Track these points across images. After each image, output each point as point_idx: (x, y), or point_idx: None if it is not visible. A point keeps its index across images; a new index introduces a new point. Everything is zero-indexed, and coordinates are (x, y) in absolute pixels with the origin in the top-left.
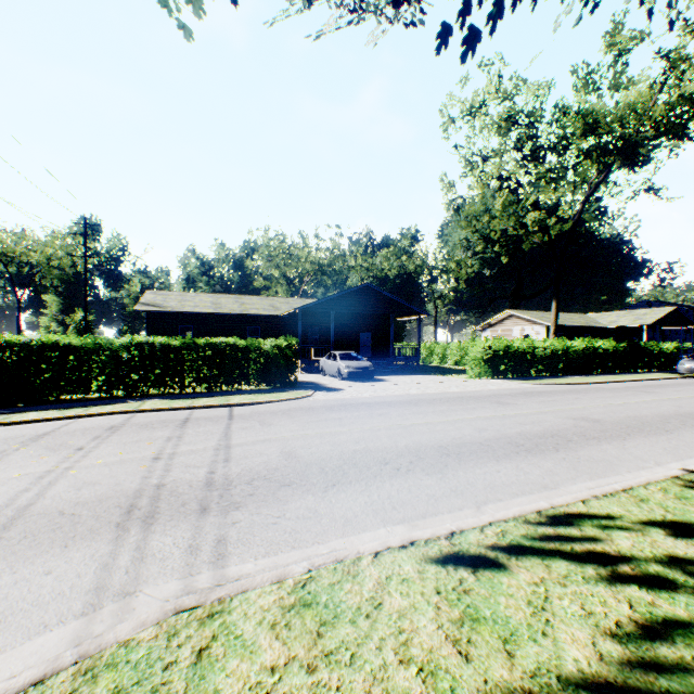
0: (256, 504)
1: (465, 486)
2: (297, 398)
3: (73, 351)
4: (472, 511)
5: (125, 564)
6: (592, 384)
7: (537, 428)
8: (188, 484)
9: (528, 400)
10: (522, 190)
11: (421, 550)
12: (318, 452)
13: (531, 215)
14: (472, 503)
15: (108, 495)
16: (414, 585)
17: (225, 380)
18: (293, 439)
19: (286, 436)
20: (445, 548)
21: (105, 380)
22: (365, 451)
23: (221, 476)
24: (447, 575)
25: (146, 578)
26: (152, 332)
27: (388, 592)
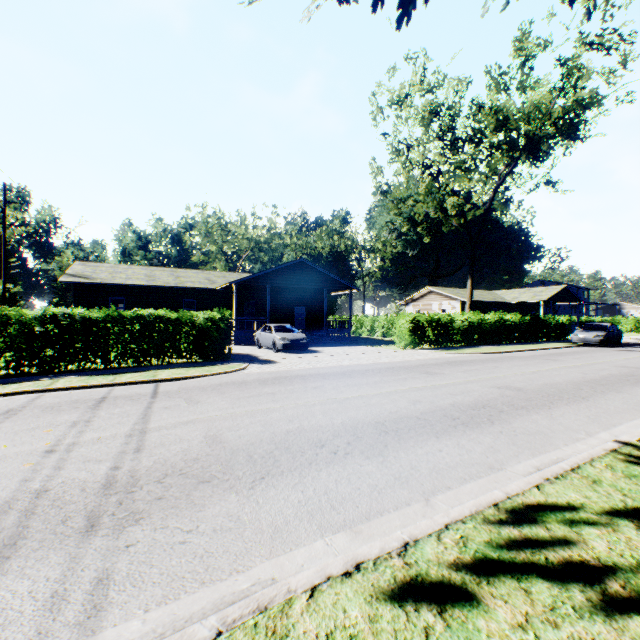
0: (163, 513)
1: (409, 471)
2: (230, 371)
3: None
4: (421, 505)
5: None
6: (505, 353)
7: (468, 399)
8: (80, 487)
9: (454, 370)
10: (442, 177)
11: (370, 578)
12: (247, 435)
13: (451, 200)
14: (419, 494)
15: None
16: None
17: (154, 353)
18: (220, 419)
19: (213, 416)
20: (399, 572)
21: (14, 355)
22: (300, 431)
23: (126, 473)
24: (407, 622)
25: None
26: (79, 304)
27: None
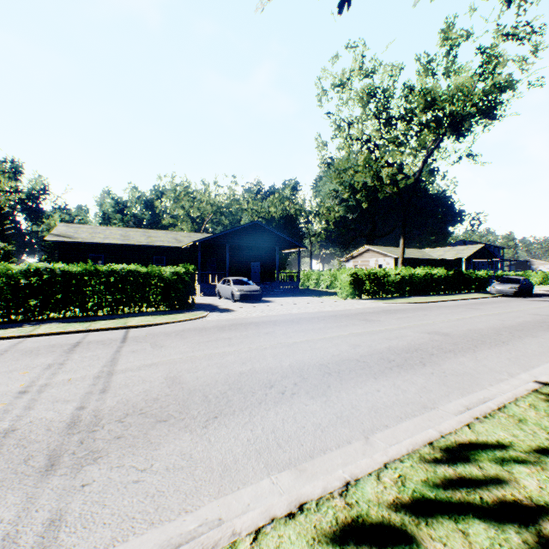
0: (120, 452)
1: (350, 410)
2: (193, 319)
3: None
4: (361, 443)
5: None
6: (432, 302)
7: (402, 343)
8: (46, 426)
9: (388, 317)
10: (378, 151)
11: (312, 520)
12: (204, 376)
13: (386, 170)
14: (359, 433)
15: None
16: None
17: (126, 303)
18: (181, 362)
19: (175, 359)
20: (341, 512)
21: (1, 305)
22: (251, 373)
23: (90, 413)
24: None
25: None
26: (63, 260)
27: None
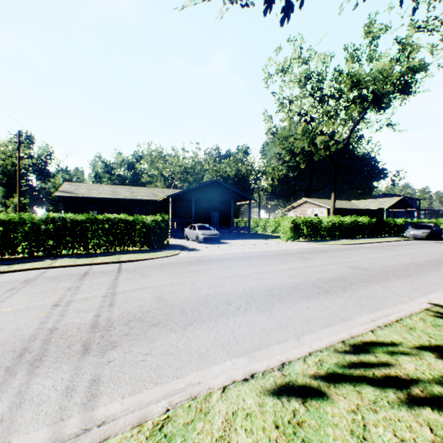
0: (129, 343)
1: (287, 320)
2: (168, 256)
3: (2, 224)
4: (294, 341)
5: (2, 411)
6: (357, 244)
7: (329, 275)
8: (76, 327)
9: (320, 255)
10: (313, 122)
11: (260, 382)
12: (181, 297)
13: (319, 138)
14: (293, 335)
15: (7, 339)
16: (256, 419)
17: (117, 244)
18: (163, 287)
19: (158, 284)
20: (278, 379)
21: (28, 244)
22: (215, 295)
23: (105, 319)
24: (282, 407)
25: (18, 427)
26: (68, 211)
27: (235, 430)
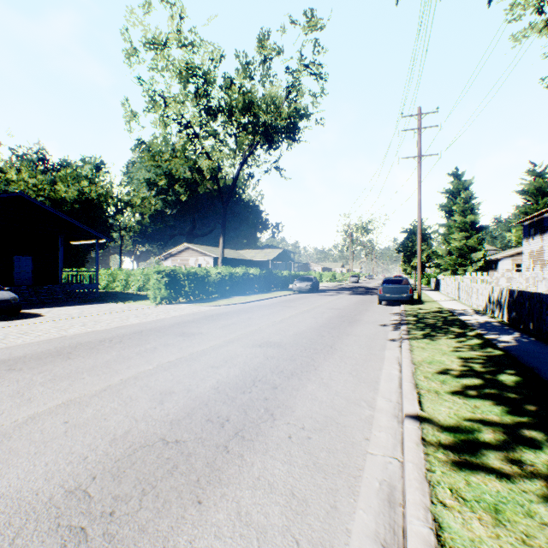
0: None
1: None
2: None
3: None
4: None
5: None
6: (252, 302)
7: (234, 372)
8: None
9: (212, 326)
10: (199, 140)
11: None
12: None
13: (207, 162)
14: None
15: None
16: None
17: None
18: None
19: None
20: None
21: None
22: None
23: None
24: None
25: None
26: None
27: None
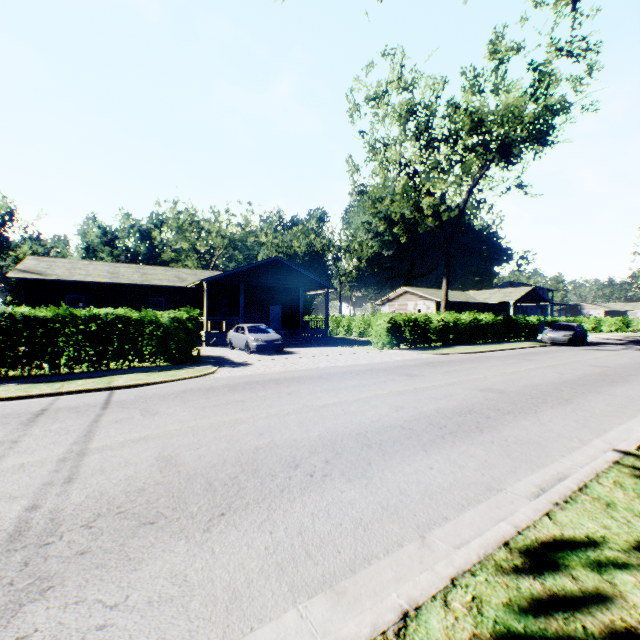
0: (82, 577)
1: (398, 497)
2: (197, 376)
3: None
4: (416, 546)
5: None
6: (480, 353)
7: (452, 403)
8: None
9: (433, 371)
10: (418, 177)
11: None
12: (208, 454)
13: (427, 200)
14: (413, 530)
15: None
16: None
17: (112, 357)
18: (179, 435)
19: (171, 430)
20: None
21: None
22: (271, 448)
23: (46, 515)
24: None
25: None
26: (32, 302)
27: None
